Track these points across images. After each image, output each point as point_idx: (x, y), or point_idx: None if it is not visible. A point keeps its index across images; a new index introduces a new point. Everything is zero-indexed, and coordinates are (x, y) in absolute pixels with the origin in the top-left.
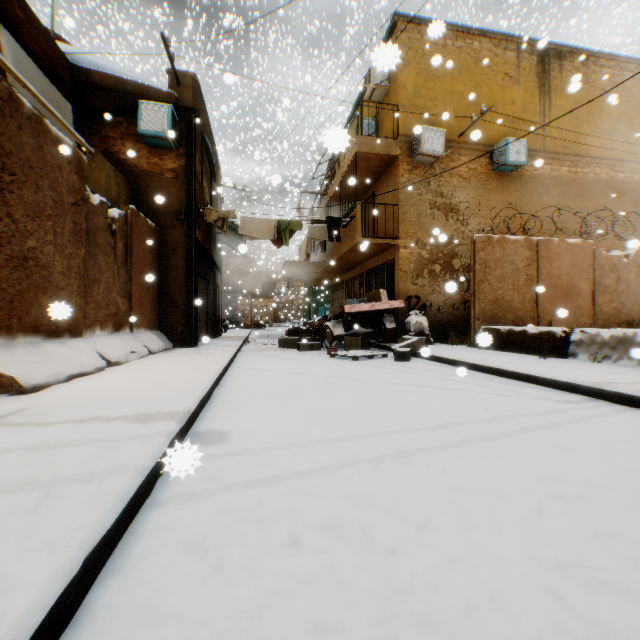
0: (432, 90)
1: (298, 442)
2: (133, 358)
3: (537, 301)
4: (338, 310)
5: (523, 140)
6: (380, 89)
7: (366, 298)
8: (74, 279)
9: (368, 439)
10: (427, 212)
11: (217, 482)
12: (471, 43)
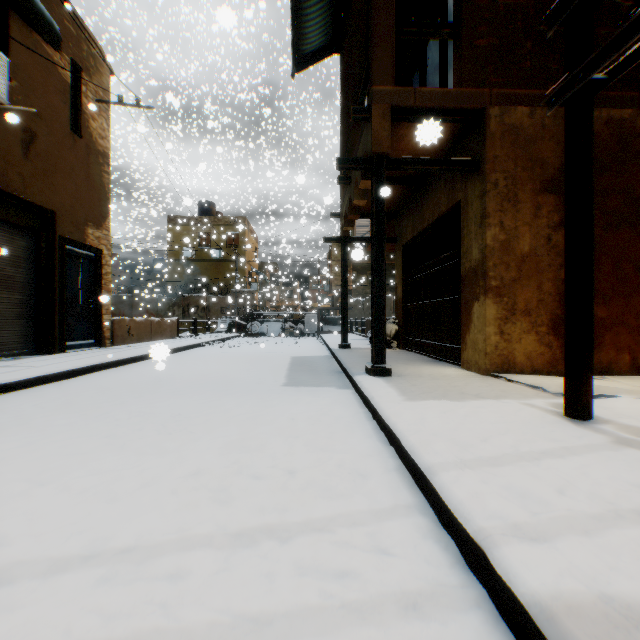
0: None
1: None
2: None
3: None
4: None
5: None
6: None
7: None
8: None
9: (37, 639)
10: None
11: (372, 536)
12: None
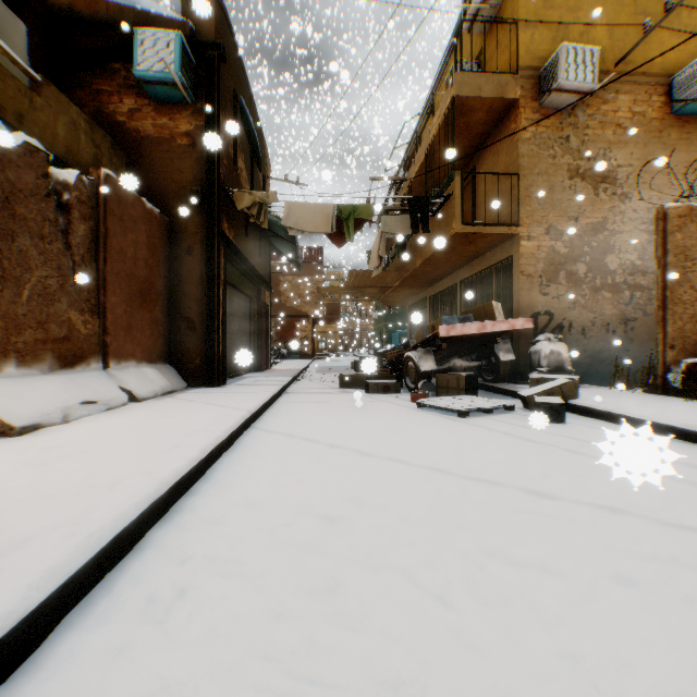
0: None
1: None
2: (83, 414)
3: None
4: (426, 334)
5: None
6: (486, 11)
7: (471, 315)
8: None
9: None
10: (564, 183)
11: None
12: None
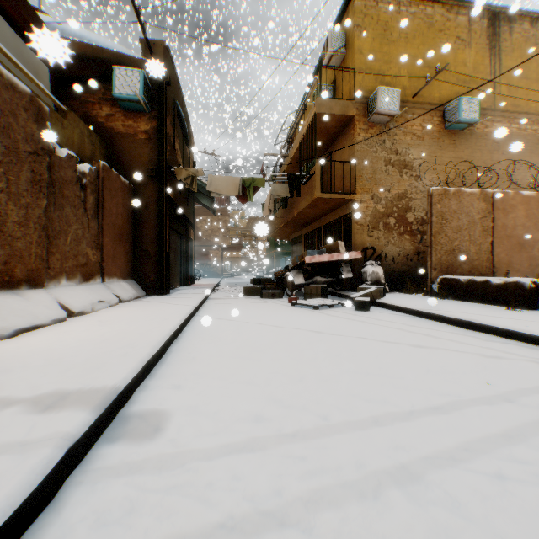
0: (387, 54)
1: (255, 437)
2: (100, 307)
3: (492, 252)
4: (298, 261)
5: (475, 98)
6: (337, 56)
7: (325, 249)
8: (33, 229)
9: (350, 434)
10: (382, 169)
11: (119, 538)
12: (424, 9)
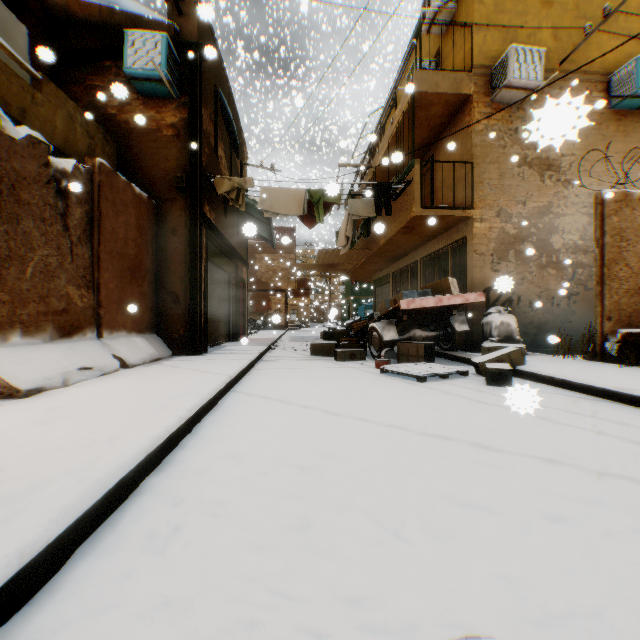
0: (520, 2)
1: None
2: (81, 379)
3: None
4: (389, 307)
5: None
6: (443, 14)
7: (430, 289)
8: None
9: None
10: (513, 171)
11: None
12: None
